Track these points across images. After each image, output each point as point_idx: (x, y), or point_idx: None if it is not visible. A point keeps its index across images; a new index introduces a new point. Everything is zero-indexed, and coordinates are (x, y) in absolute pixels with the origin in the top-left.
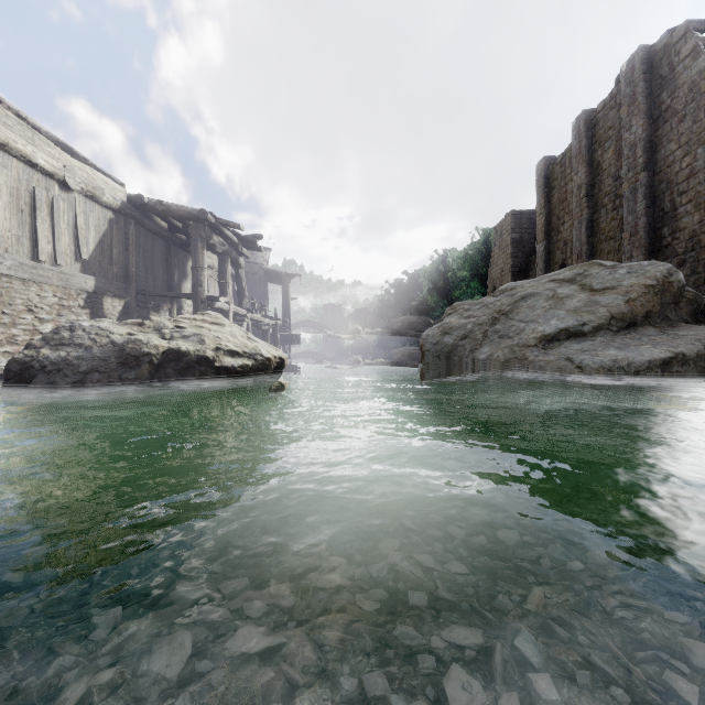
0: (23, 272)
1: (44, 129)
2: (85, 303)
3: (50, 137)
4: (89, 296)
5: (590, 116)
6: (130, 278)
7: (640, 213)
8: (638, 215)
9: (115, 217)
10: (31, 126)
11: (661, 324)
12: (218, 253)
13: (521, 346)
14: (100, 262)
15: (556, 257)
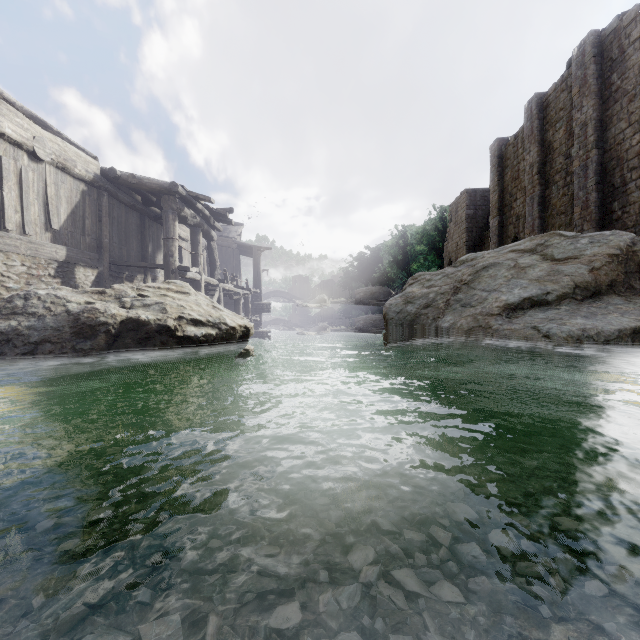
0: None
1: (19, 104)
2: (56, 272)
3: (24, 111)
4: (60, 266)
5: (542, 98)
6: (103, 248)
7: (591, 188)
8: (589, 190)
9: (87, 189)
10: (1, 97)
11: (626, 293)
12: (190, 226)
13: (485, 315)
14: (72, 233)
15: (509, 231)
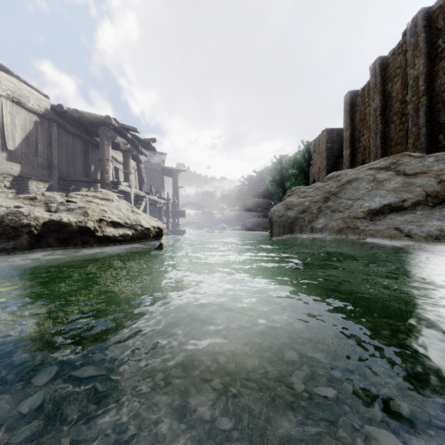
0: None
1: None
2: (11, 184)
3: None
4: (15, 179)
5: (383, 60)
6: (53, 167)
7: (422, 125)
8: (420, 126)
9: (40, 120)
10: None
11: None
12: (123, 151)
13: (352, 218)
14: (26, 154)
15: (358, 158)
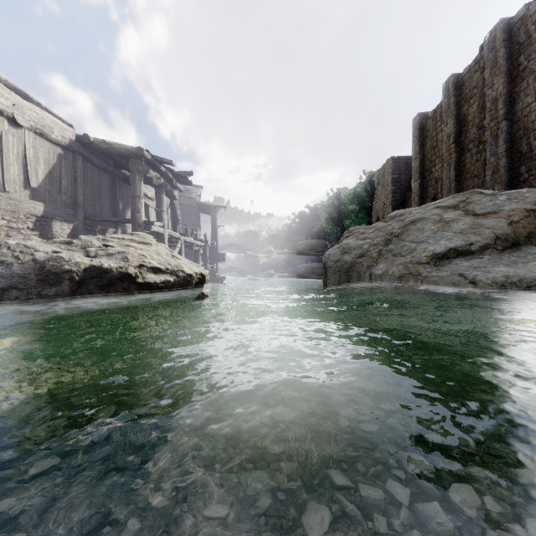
0: None
1: (3, 78)
2: (34, 226)
3: (8, 84)
4: (38, 220)
5: (458, 78)
6: (78, 205)
7: (501, 154)
8: (499, 156)
9: (64, 153)
10: None
11: None
12: (155, 186)
13: (414, 263)
14: (50, 191)
15: (429, 192)
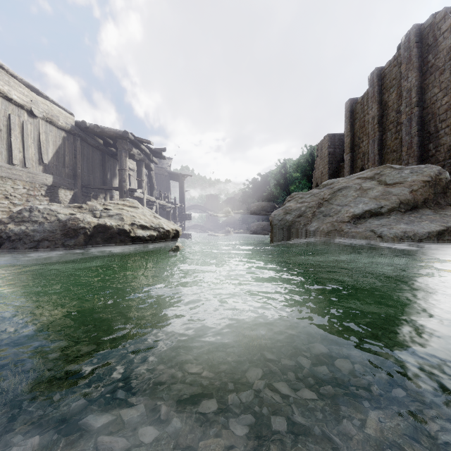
0: (2, 172)
1: (19, 77)
2: (46, 193)
3: (23, 82)
4: (49, 188)
5: (380, 71)
6: (77, 176)
7: (414, 134)
8: (412, 135)
9: (66, 136)
10: (9, 73)
11: (434, 207)
12: (136, 160)
13: (339, 222)
14: (56, 166)
15: (358, 163)
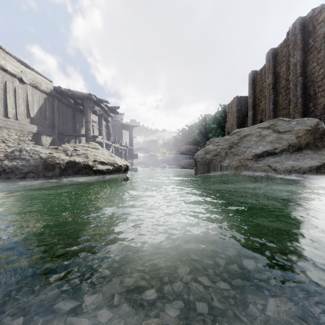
0: None
1: (13, 54)
2: (32, 138)
3: (16, 58)
4: (34, 135)
5: (274, 51)
6: (55, 126)
7: (298, 96)
8: (297, 97)
9: (47, 97)
10: (5, 52)
11: (314, 148)
12: (98, 115)
13: (244, 159)
14: (40, 119)
15: (258, 117)
